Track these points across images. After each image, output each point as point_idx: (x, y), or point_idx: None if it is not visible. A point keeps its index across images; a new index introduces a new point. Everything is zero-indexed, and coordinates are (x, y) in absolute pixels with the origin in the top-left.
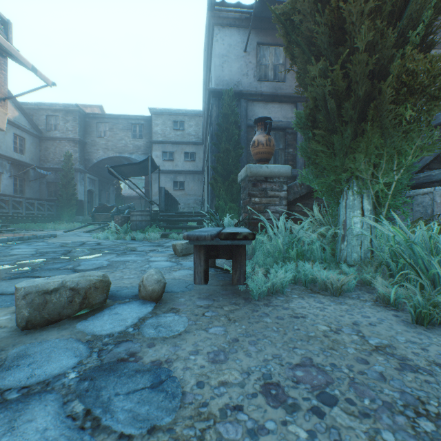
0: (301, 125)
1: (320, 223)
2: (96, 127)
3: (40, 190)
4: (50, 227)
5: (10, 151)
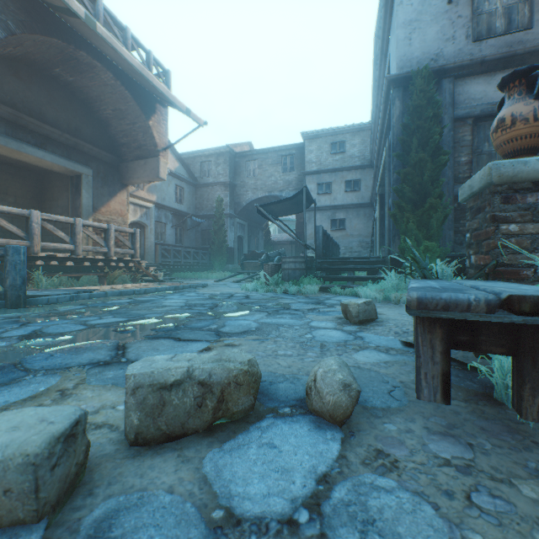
0: None
1: None
2: (245, 167)
3: (196, 239)
4: (203, 276)
5: (172, 202)
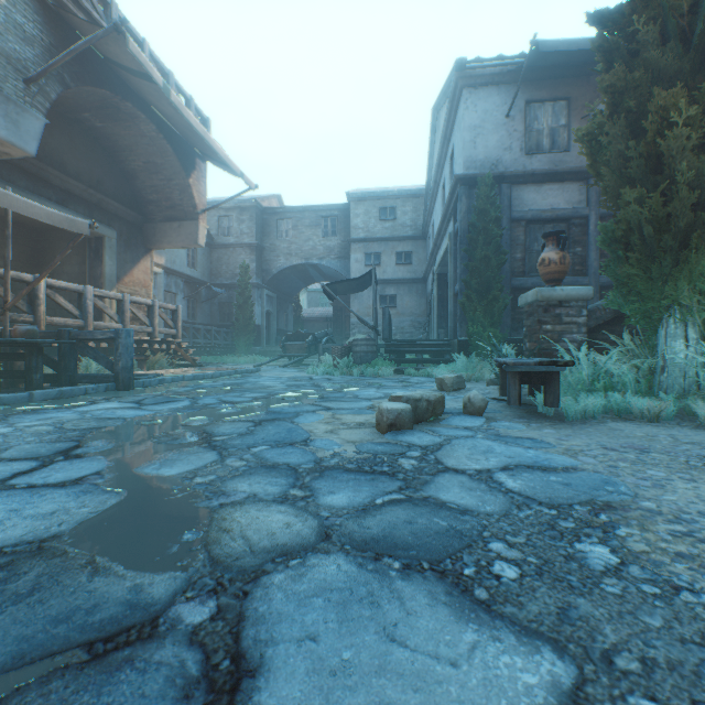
0: (607, 242)
1: (632, 354)
2: (275, 226)
3: (212, 313)
4: (229, 361)
5: (184, 266)
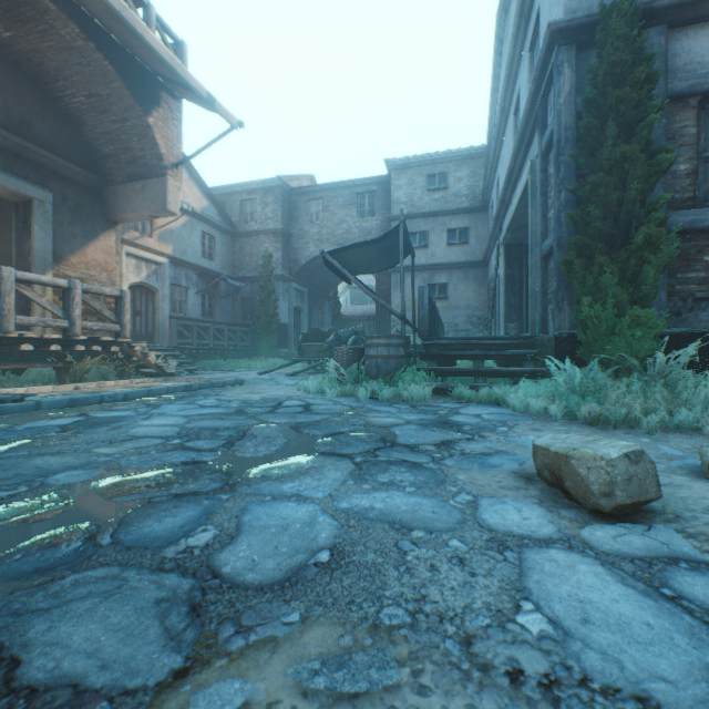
0: None
1: None
2: (304, 209)
3: (234, 311)
4: (243, 366)
5: (197, 256)
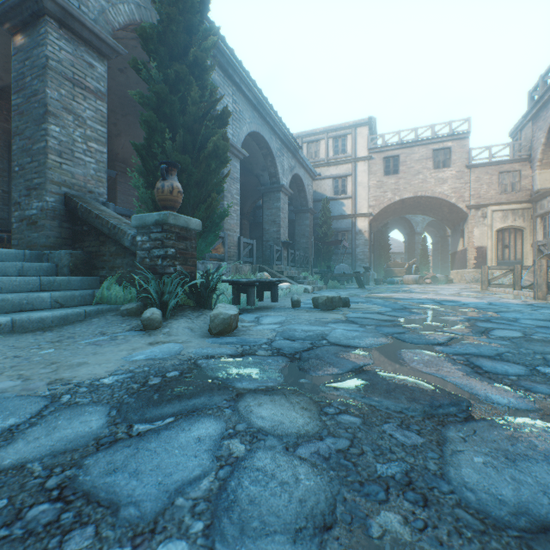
0: None
1: None
2: None
3: None
4: None
5: None
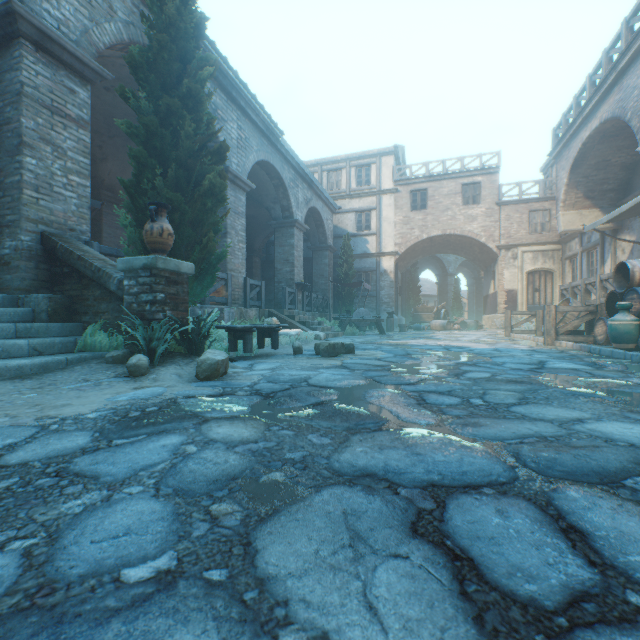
0: None
1: None
2: None
3: None
4: None
5: None
